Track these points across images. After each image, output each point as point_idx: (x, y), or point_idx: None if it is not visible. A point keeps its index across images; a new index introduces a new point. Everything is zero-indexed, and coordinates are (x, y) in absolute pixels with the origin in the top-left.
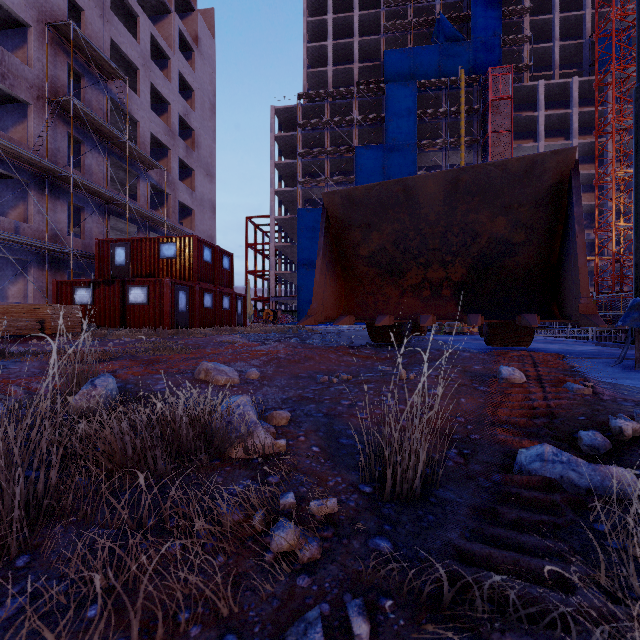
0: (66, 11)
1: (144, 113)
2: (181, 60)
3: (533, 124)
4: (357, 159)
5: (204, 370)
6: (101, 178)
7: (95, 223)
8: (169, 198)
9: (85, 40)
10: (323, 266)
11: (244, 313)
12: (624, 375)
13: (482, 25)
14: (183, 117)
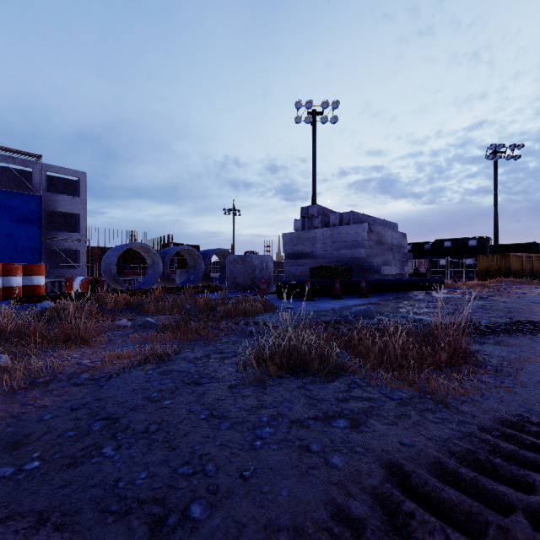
0: None
1: None
2: None
3: None
4: None
5: None
6: None
7: None
8: None
9: None
10: None
11: None
12: None
13: None
14: None
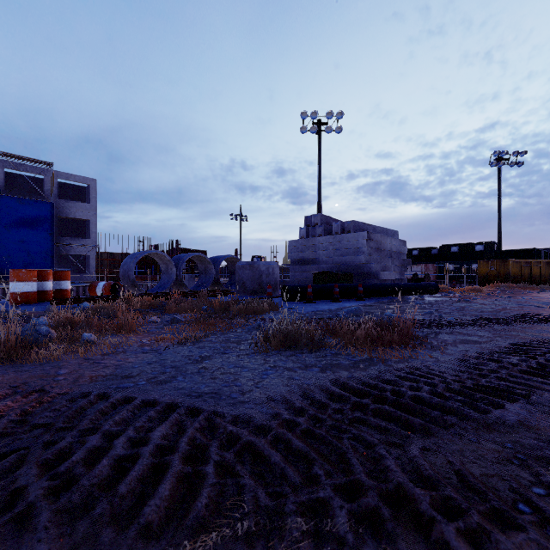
0: None
1: None
2: None
3: None
4: None
5: None
6: None
7: None
8: None
9: None
10: None
11: None
12: None
13: None
14: None
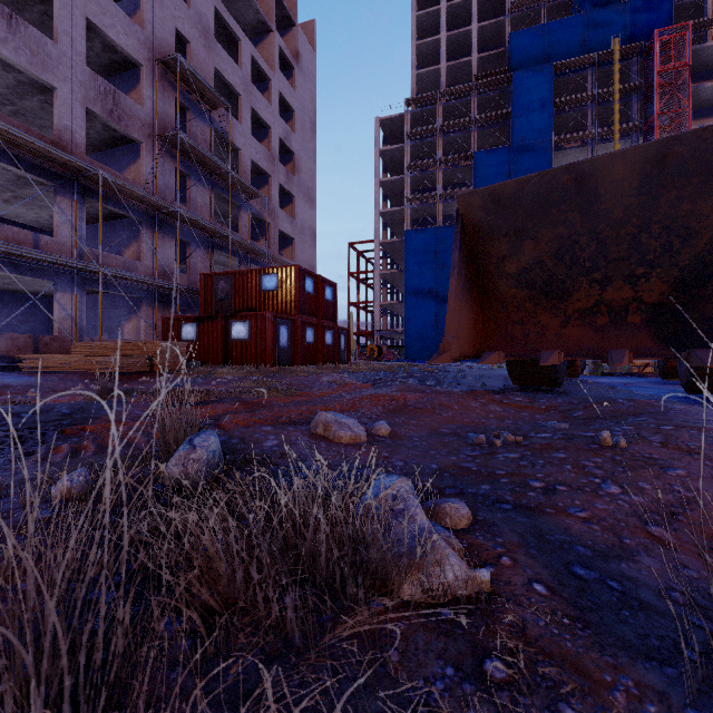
0: (173, 45)
1: (245, 140)
2: (281, 80)
3: None
4: (476, 167)
5: (322, 422)
6: (205, 211)
7: (200, 258)
8: (270, 228)
9: (190, 71)
10: (458, 288)
11: (347, 349)
12: None
13: None
14: (283, 140)
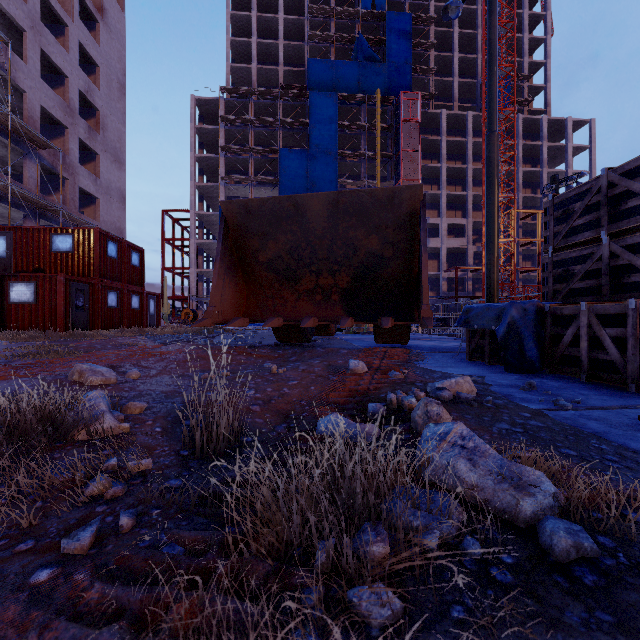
0: None
1: (33, 83)
2: (82, 30)
3: (437, 147)
4: (281, 161)
5: (78, 371)
6: None
7: None
8: (66, 183)
9: None
10: (221, 271)
11: (157, 313)
12: (453, 364)
13: (396, 51)
14: (84, 94)
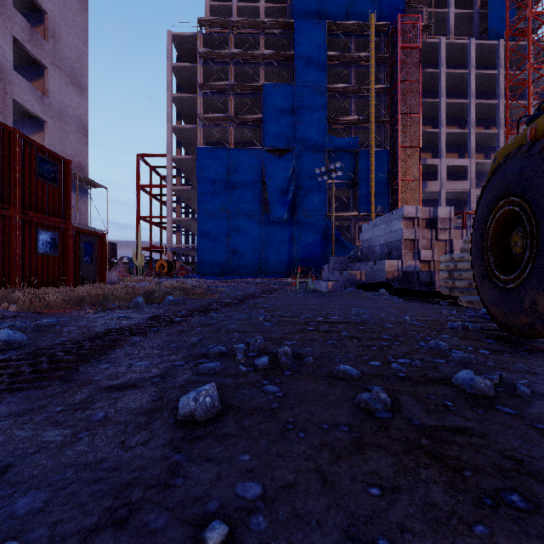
0: None
1: None
2: None
3: (433, 83)
4: (264, 97)
5: None
6: None
7: None
8: None
9: None
10: None
11: (100, 262)
12: None
13: None
14: None
